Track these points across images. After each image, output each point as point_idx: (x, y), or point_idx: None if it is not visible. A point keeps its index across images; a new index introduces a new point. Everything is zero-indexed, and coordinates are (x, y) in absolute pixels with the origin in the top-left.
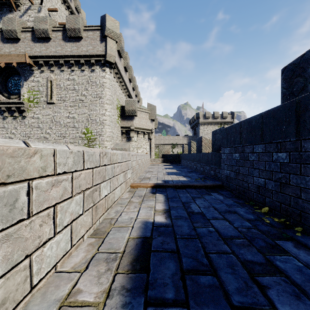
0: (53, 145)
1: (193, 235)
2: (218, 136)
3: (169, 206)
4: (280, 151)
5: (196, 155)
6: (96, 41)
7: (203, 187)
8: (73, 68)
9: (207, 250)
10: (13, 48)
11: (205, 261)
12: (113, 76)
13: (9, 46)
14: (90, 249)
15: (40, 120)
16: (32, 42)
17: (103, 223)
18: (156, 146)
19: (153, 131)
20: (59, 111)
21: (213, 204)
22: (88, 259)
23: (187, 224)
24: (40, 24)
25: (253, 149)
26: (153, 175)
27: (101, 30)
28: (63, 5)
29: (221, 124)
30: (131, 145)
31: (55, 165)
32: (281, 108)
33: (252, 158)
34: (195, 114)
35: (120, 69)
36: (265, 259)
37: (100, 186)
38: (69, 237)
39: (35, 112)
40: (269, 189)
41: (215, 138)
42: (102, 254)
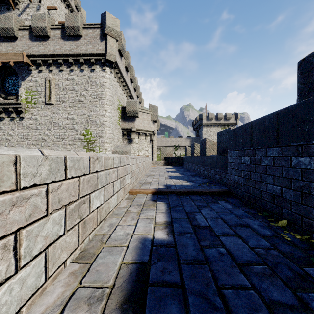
0: (16, 149)
1: (201, 258)
2: (224, 138)
3: (172, 217)
4: (302, 156)
5: (200, 158)
6: (96, 40)
7: (208, 194)
8: (72, 68)
9: (219, 282)
10: (10, 47)
11: (219, 302)
12: (113, 76)
13: (6, 45)
14: (71, 280)
15: (39, 122)
16: (29, 40)
17: (93, 240)
18: (158, 147)
19: (155, 133)
20: (58, 112)
21: (222, 215)
22: (67, 297)
23: (192, 242)
24: (38, 22)
25: (266, 152)
26: (155, 179)
27: (101, 28)
28: (62, 3)
29: (225, 126)
30: (132, 147)
31: (17, 177)
32: (302, 105)
33: (265, 162)
34: (198, 115)
35: (121, 69)
36: (295, 298)
37: (89, 196)
38: (43, 267)
39: (33, 113)
40: (286, 199)
41: (221, 140)
42: (85, 289)
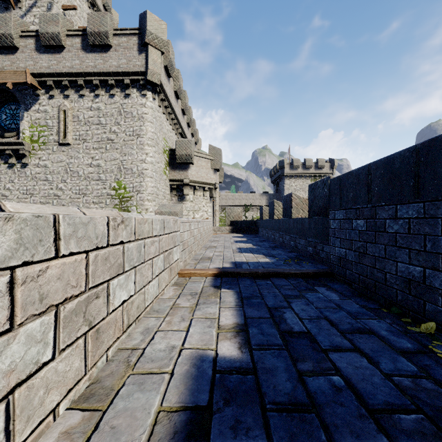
0: None
1: (301, 397)
2: (320, 192)
3: (245, 316)
4: None
5: (283, 222)
6: (132, 52)
7: (299, 276)
8: (98, 92)
9: None
10: (8, 61)
11: None
12: (157, 105)
13: (2, 59)
14: None
15: (49, 170)
16: (36, 52)
17: (114, 360)
18: (221, 208)
19: (217, 187)
20: (77, 156)
21: (325, 312)
22: None
23: (283, 364)
24: (48, 26)
25: (396, 212)
26: (217, 253)
27: (140, 35)
28: (85, 1)
29: (316, 177)
30: (185, 206)
31: None
32: None
33: (394, 228)
34: (279, 161)
35: (168, 95)
36: None
37: (107, 285)
38: (1, 432)
39: (40, 157)
40: (433, 288)
41: (315, 195)
42: None
